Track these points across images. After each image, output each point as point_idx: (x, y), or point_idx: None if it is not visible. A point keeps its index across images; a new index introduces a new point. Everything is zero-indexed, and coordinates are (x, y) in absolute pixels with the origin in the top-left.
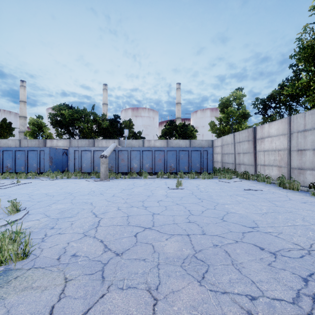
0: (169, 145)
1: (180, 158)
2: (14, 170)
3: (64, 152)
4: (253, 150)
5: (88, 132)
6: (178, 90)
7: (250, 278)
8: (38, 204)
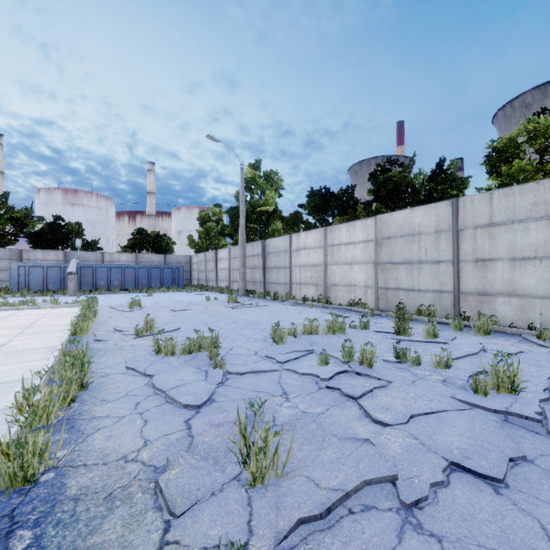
0: (139, 260)
1: (152, 275)
2: None
3: None
4: (216, 268)
5: None
6: (151, 173)
7: (168, 303)
8: None
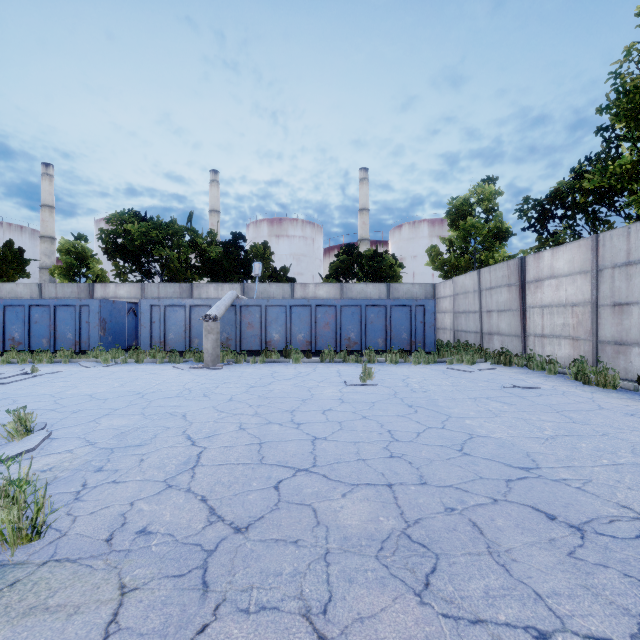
0: (345, 296)
1: (368, 322)
2: (27, 345)
3: (130, 309)
4: (520, 304)
5: (180, 268)
6: (363, 182)
7: (531, 586)
8: (73, 416)
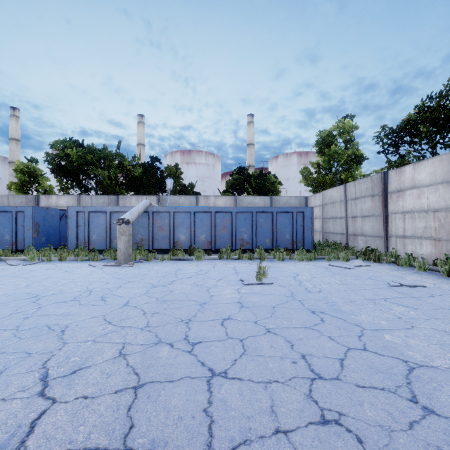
0: (238, 205)
1: (258, 225)
2: None
3: (63, 215)
4: (383, 211)
5: (111, 184)
6: (250, 125)
7: None
8: None
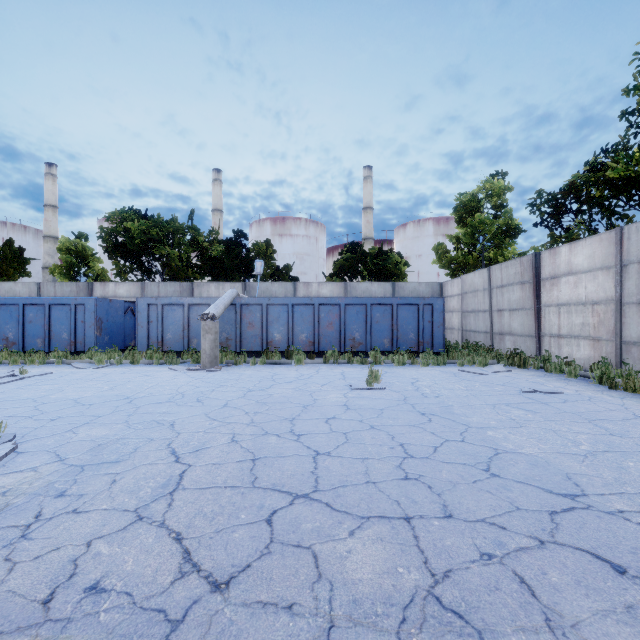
0: (350, 295)
1: (374, 321)
2: (22, 345)
3: (127, 308)
4: (534, 303)
5: (181, 266)
6: (367, 181)
7: None
8: (49, 425)
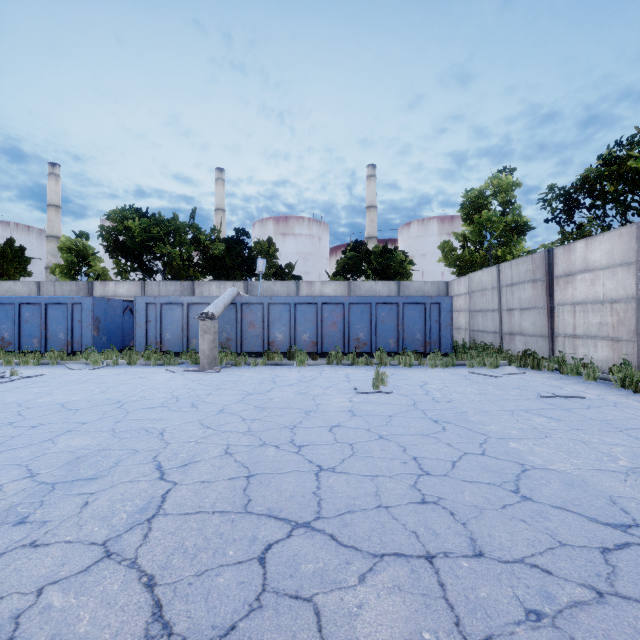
0: (353, 294)
1: (379, 321)
2: (18, 345)
3: (126, 307)
4: (547, 302)
5: (183, 265)
6: (371, 179)
7: None
8: (28, 433)
